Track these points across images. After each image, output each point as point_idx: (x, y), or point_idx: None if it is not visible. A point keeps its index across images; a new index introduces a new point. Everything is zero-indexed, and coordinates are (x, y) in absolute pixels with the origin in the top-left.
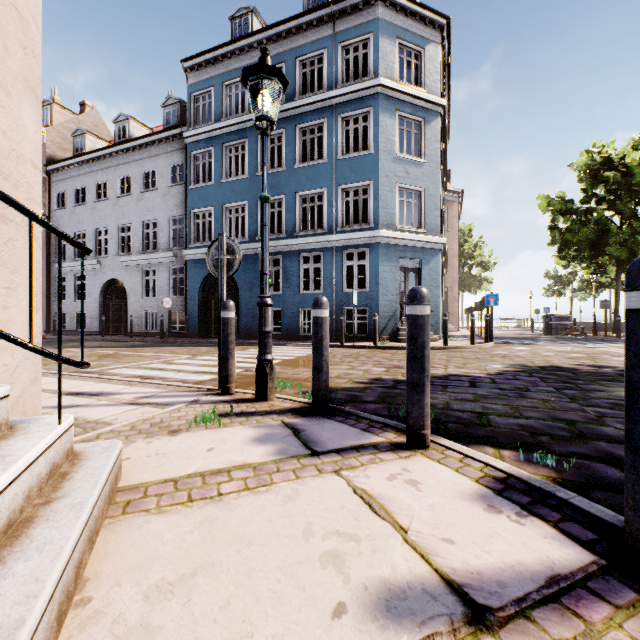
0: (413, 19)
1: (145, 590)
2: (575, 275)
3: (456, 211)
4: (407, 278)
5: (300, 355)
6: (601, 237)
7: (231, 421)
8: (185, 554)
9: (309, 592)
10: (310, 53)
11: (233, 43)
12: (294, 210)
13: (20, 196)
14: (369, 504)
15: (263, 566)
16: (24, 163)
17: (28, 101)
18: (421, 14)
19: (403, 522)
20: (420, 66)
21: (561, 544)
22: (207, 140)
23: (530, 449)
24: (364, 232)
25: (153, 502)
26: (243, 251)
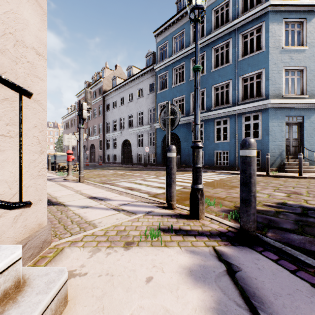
0: None
1: None
2: None
3: None
4: (291, 129)
5: (216, 179)
6: None
7: (170, 239)
8: None
9: None
10: (220, 3)
11: (177, 14)
12: (211, 95)
13: (20, 70)
14: None
15: None
16: (25, 47)
17: (30, 5)
18: None
19: None
20: None
21: None
22: (165, 68)
23: None
24: (258, 102)
25: None
26: (182, 121)
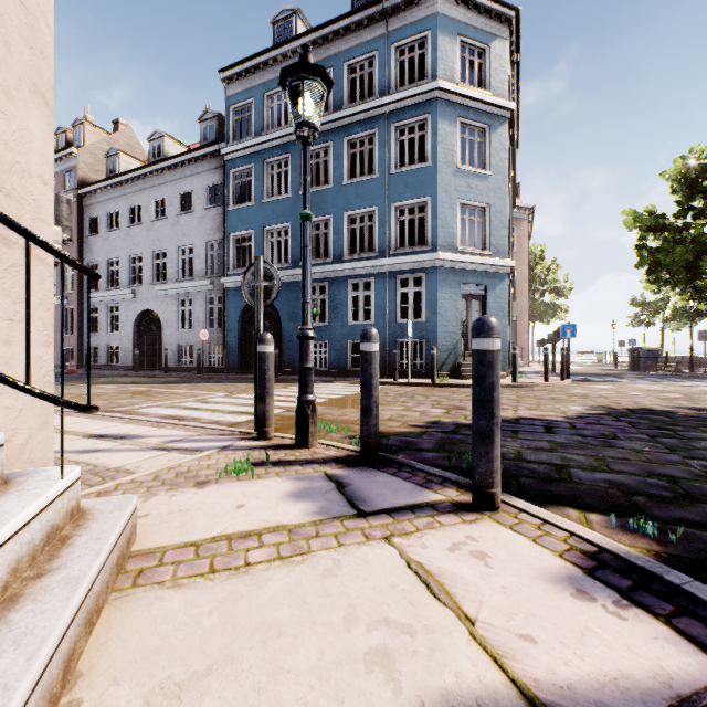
0: (476, 12)
1: (147, 693)
2: (667, 302)
3: (526, 230)
4: (470, 306)
5: (348, 393)
6: (699, 257)
7: (266, 471)
8: (199, 644)
9: (349, 706)
10: (360, 56)
11: (275, 49)
12: (342, 232)
13: (26, 215)
14: (426, 583)
15: (293, 665)
16: (31, 178)
17: (36, 108)
18: (486, 6)
19: (469, 609)
20: (484, 66)
21: (678, 649)
22: (247, 157)
23: (624, 513)
24: (420, 255)
25: (169, 572)
26: (286, 278)
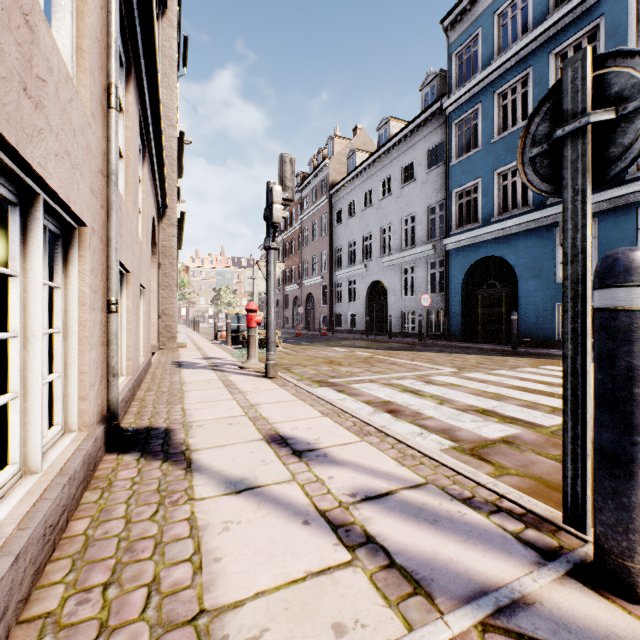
0: None
1: None
2: None
3: None
4: None
5: None
6: None
7: None
8: None
9: None
10: None
11: None
12: None
13: None
14: None
15: None
16: None
17: None
18: None
19: None
20: None
21: None
22: (471, 99)
23: None
24: None
25: None
26: (524, 225)
